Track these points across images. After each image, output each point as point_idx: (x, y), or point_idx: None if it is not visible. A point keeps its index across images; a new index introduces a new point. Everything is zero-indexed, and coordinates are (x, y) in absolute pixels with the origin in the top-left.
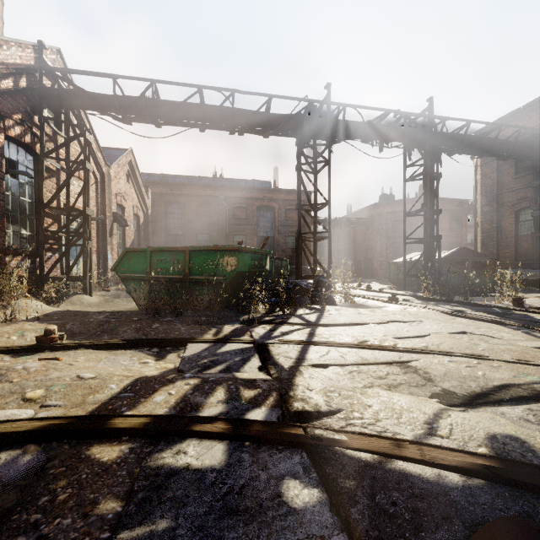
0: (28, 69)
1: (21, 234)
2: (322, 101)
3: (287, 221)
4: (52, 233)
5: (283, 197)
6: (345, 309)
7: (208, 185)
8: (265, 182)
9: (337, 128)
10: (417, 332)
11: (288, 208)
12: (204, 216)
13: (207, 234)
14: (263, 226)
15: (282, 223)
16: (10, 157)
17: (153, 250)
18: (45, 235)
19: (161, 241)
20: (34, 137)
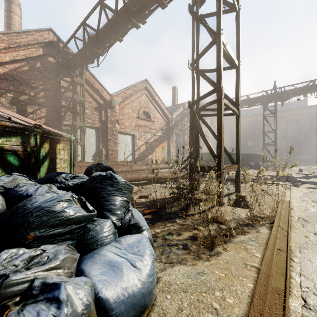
0: (181, 112)
1: (180, 150)
2: (271, 89)
3: (310, 126)
4: (186, 149)
5: (307, 111)
6: (255, 170)
7: (252, 114)
8: (299, 101)
9: (282, 96)
10: (249, 173)
11: (311, 118)
12: (250, 131)
13: (252, 139)
14: (291, 131)
15: (306, 128)
16: (178, 133)
17: (204, 153)
18: (185, 150)
19: (228, 145)
20: (182, 127)
